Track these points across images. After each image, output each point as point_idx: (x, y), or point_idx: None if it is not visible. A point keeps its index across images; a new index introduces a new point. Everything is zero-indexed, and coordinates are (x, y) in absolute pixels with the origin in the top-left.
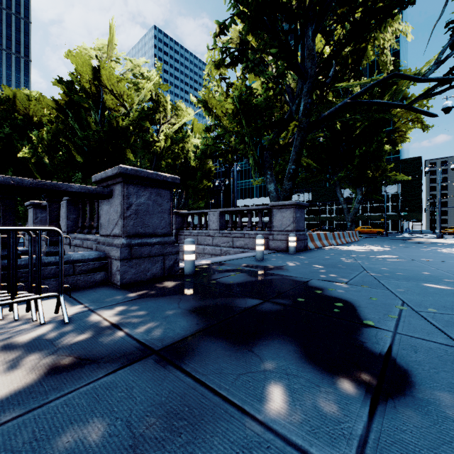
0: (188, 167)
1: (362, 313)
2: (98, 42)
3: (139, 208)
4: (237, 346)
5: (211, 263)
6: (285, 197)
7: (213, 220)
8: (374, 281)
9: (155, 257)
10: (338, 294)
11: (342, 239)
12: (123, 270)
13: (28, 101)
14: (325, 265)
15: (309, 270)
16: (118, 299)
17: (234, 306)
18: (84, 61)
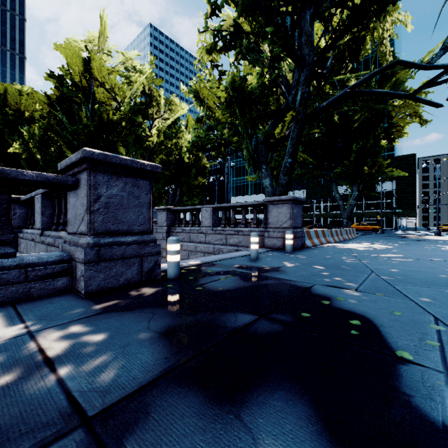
0: (182, 163)
1: (390, 338)
2: (89, 35)
3: (110, 200)
4: (218, 406)
5: (200, 264)
6: (281, 192)
7: (205, 216)
8: (388, 287)
9: (131, 259)
10: (351, 305)
11: (339, 236)
12: (89, 275)
13: (19, 96)
14: (327, 266)
15: (310, 272)
16: (75, 314)
17: (220, 325)
18: (74, 52)
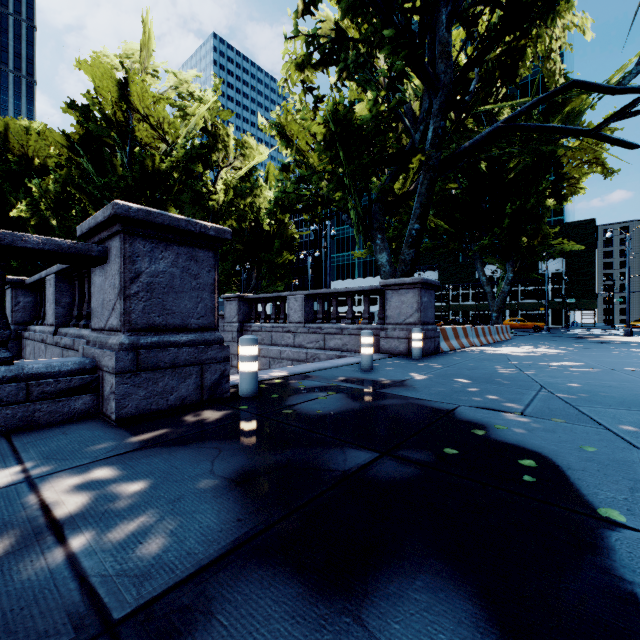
0: (261, 232)
1: (585, 487)
2: (126, 47)
3: (155, 280)
4: (326, 601)
5: (288, 375)
6: (404, 273)
7: (294, 308)
8: (569, 410)
9: (185, 368)
10: (517, 437)
11: (487, 337)
12: (122, 392)
13: (26, 135)
14: (474, 379)
15: (451, 388)
16: (100, 450)
17: (322, 467)
18: (104, 72)
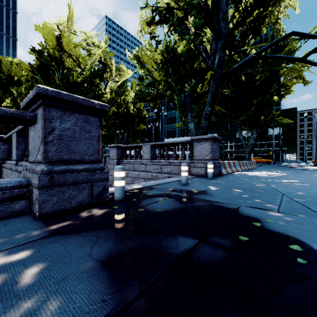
0: (129, 114)
1: None
2: (60, 19)
3: (63, 133)
4: None
5: (142, 187)
6: (202, 133)
7: (145, 151)
8: (305, 209)
9: (82, 184)
10: (281, 227)
11: (245, 166)
12: (42, 199)
13: (11, 65)
14: (244, 189)
15: (232, 195)
16: (22, 237)
17: (162, 251)
18: (48, 31)
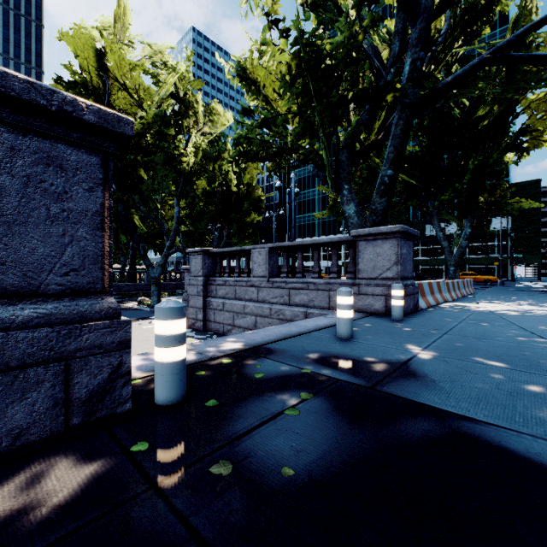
0: (231, 195)
1: None
2: (105, 22)
3: None
4: None
5: (243, 349)
6: (375, 224)
7: (258, 261)
8: None
9: (24, 371)
10: None
11: (456, 291)
12: None
13: None
14: (507, 360)
15: (494, 383)
16: None
17: None
18: (81, 40)
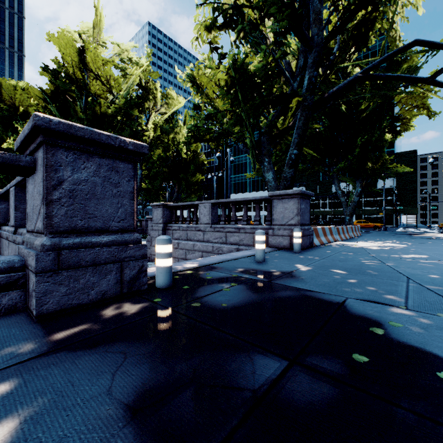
0: (180, 160)
1: None
2: (83, 26)
3: (77, 187)
4: None
5: (198, 267)
6: (285, 187)
7: (204, 213)
8: None
9: (106, 266)
10: (417, 337)
11: (345, 234)
12: (43, 290)
13: (14, 91)
14: (348, 270)
15: (333, 279)
16: (4, 355)
17: (230, 383)
18: (66, 42)
